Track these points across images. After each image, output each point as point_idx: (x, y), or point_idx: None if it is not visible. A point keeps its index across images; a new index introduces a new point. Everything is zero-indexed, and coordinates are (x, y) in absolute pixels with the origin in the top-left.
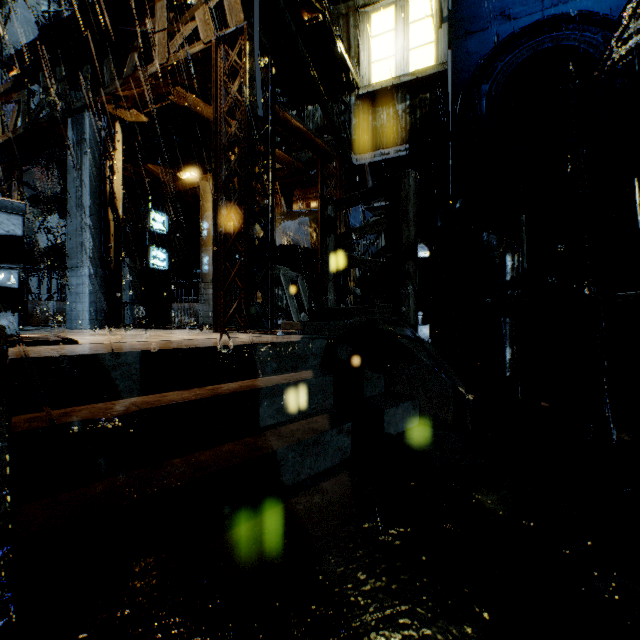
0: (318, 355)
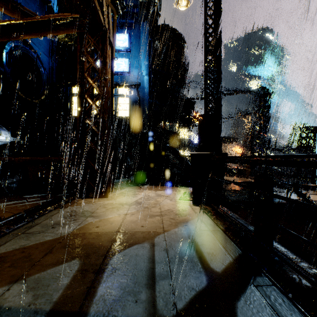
0: None
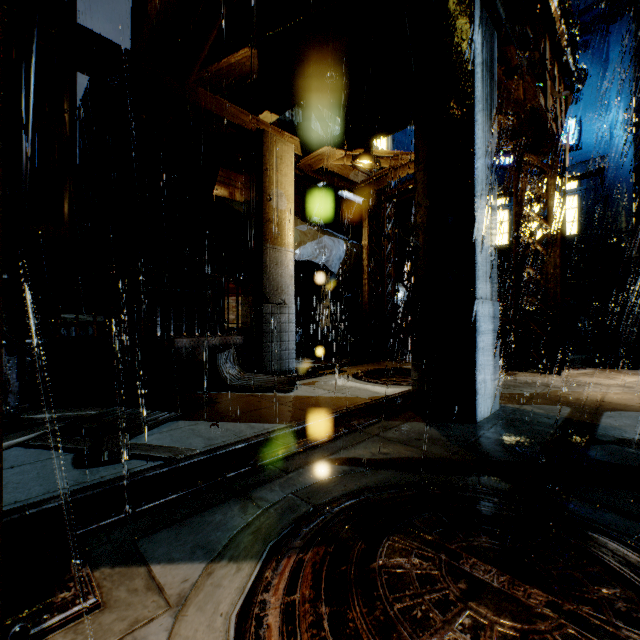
0: None
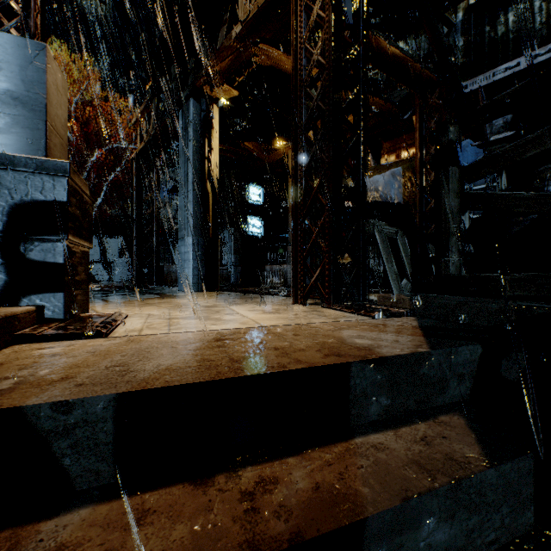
0: (466, 375)
